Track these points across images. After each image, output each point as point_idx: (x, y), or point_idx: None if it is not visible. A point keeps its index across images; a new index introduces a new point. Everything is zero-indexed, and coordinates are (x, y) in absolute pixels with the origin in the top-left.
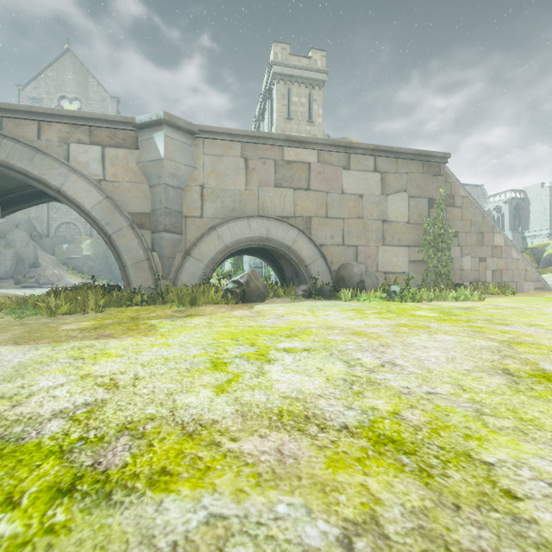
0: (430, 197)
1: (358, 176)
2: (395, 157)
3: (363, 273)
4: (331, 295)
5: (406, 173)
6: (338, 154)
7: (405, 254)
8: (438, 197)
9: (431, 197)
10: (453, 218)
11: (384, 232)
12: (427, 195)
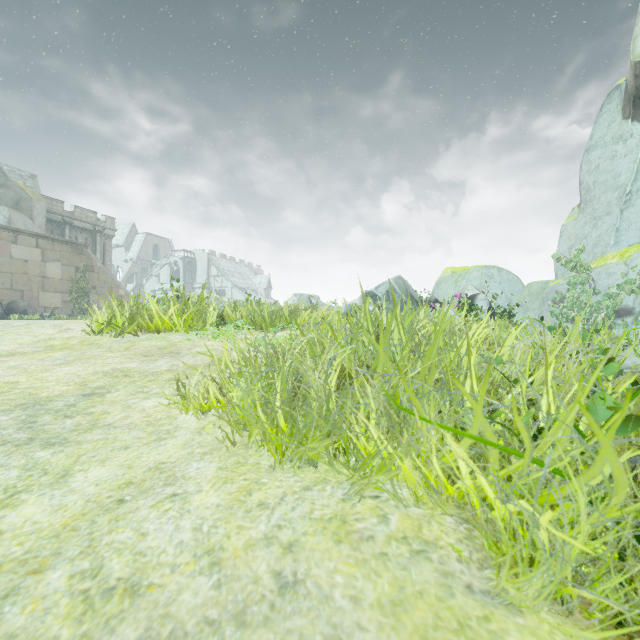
0: (77, 266)
1: (24, 249)
2: (52, 241)
3: (27, 306)
4: (4, 317)
5: (60, 251)
6: (8, 234)
7: (60, 297)
8: (82, 267)
9: (78, 266)
10: (93, 279)
11: (44, 283)
12: (75, 265)
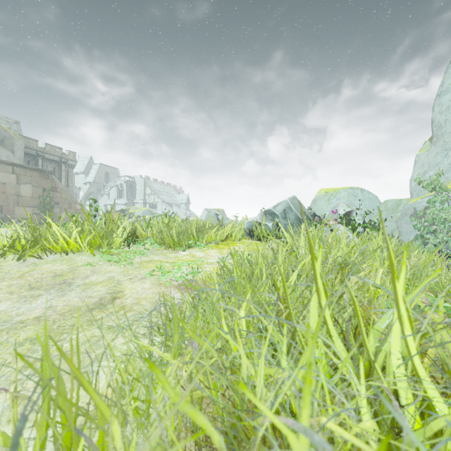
0: (44, 188)
1: (3, 174)
2: (25, 169)
3: (4, 217)
4: None
5: (31, 176)
6: None
7: (31, 210)
8: (48, 188)
9: (44, 188)
10: (57, 197)
11: (18, 200)
12: (42, 186)
